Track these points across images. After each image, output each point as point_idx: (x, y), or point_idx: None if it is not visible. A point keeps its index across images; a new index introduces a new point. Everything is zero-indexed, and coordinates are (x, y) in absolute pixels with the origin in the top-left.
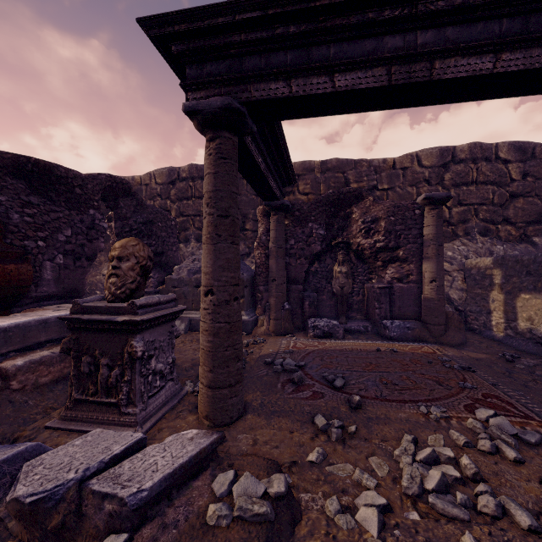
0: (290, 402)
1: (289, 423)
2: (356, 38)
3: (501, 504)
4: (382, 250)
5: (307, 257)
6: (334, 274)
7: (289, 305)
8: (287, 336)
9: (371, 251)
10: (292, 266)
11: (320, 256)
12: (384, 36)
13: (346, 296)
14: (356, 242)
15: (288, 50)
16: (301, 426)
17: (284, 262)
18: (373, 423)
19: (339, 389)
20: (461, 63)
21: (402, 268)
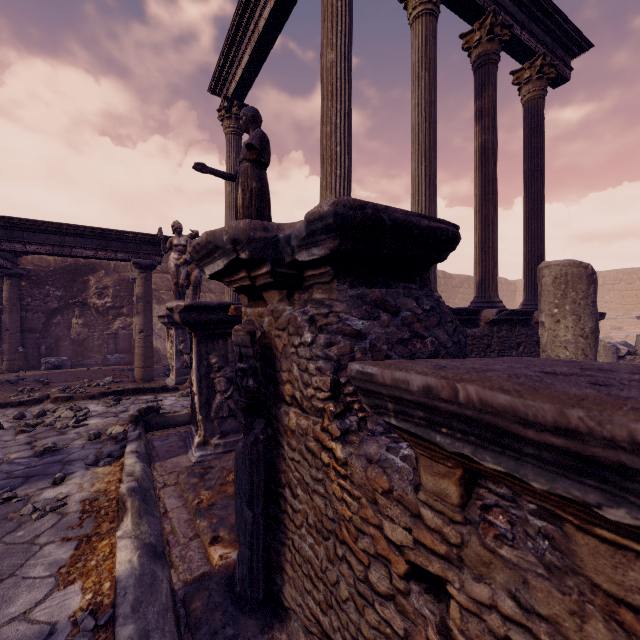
0: (6, 388)
1: (3, 393)
2: (37, 233)
3: (79, 390)
4: (111, 308)
5: (45, 312)
6: (73, 325)
7: (23, 349)
8: (21, 372)
9: (103, 309)
10: (29, 319)
11: (64, 310)
12: (51, 235)
13: (83, 341)
14: (92, 302)
15: (1, 229)
16: (10, 392)
17: (18, 316)
18: (51, 387)
19: (42, 382)
20: (84, 252)
21: (126, 320)
